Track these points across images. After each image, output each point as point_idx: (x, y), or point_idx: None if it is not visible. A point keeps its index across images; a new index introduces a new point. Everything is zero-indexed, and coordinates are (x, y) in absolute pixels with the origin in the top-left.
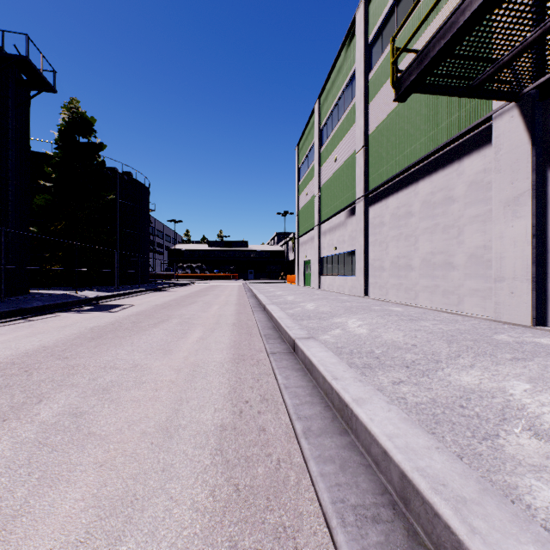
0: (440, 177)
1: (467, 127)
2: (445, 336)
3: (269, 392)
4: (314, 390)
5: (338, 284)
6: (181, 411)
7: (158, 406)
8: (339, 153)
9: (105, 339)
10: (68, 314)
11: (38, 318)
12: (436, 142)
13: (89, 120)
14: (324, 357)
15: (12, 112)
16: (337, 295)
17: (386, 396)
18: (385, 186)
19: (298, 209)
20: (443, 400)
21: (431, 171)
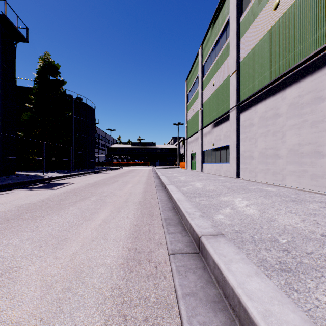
0: (308, 82)
1: None
2: None
3: None
4: None
5: (215, 169)
6: None
7: None
8: (216, 79)
9: (18, 219)
10: (19, 191)
11: None
12: (304, 54)
13: (56, 66)
14: (267, 302)
15: None
16: (215, 176)
17: None
18: (254, 96)
19: (187, 120)
20: None
21: (299, 78)
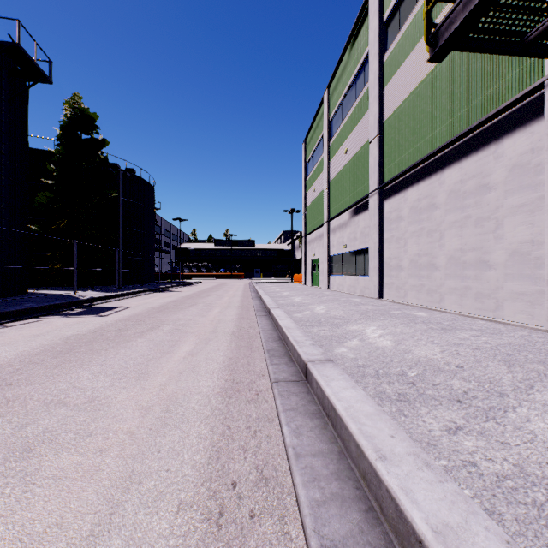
0: (472, 162)
1: (510, 100)
2: (499, 355)
3: (270, 460)
4: (341, 464)
5: (348, 285)
6: (122, 508)
7: (89, 492)
8: (349, 144)
9: (74, 353)
10: (52, 319)
11: (16, 323)
12: (467, 122)
13: (92, 116)
14: (353, 402)
15: (5, 103)
16: (348, 296)
17: (445, 459)
18: (403, 176)
19: (306, 206)
20: (536, 470)
21: (461, 156)
